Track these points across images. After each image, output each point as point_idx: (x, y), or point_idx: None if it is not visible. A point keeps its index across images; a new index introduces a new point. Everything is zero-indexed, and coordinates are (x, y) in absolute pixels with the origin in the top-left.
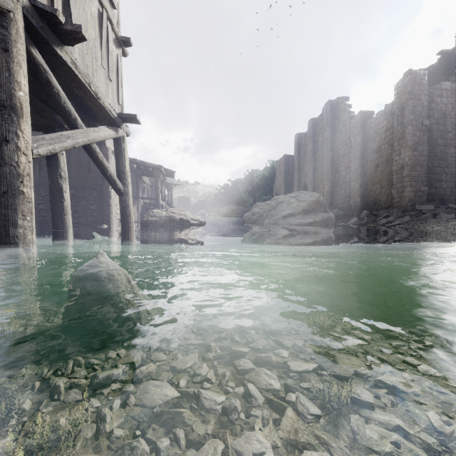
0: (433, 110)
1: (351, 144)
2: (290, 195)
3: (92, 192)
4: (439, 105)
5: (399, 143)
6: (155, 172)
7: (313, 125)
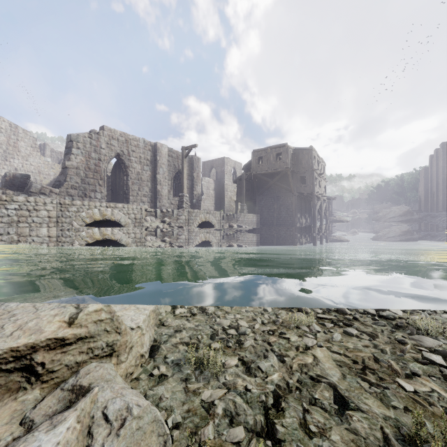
0: None
1: None
2: (397, 207)
3: None
4: None
5: None
6: (327, 201)
7: (436, 153)
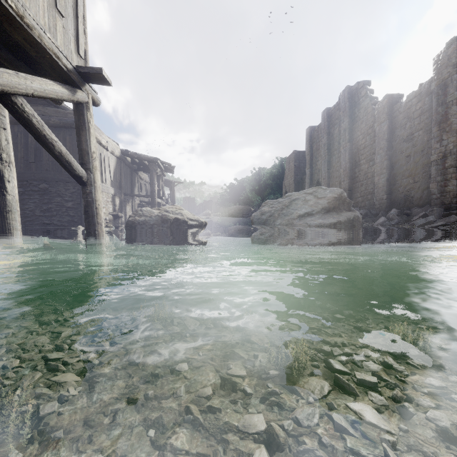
0: None
1: (374, 133)
2: (306, 191)
3: (68, 186)
4: None
5: (440, 127)
6: (151, 166)
7: (327, 115)
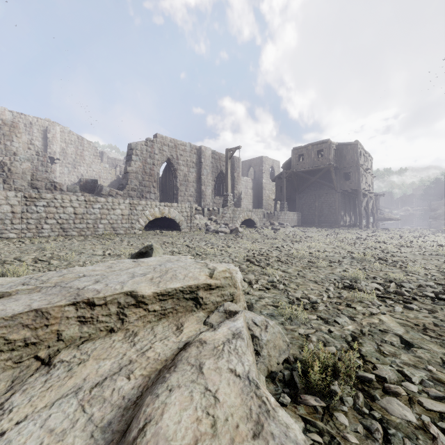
0: None
1: None
2: None
3: None
4: None
5: None
6: (374, 197)
7: None
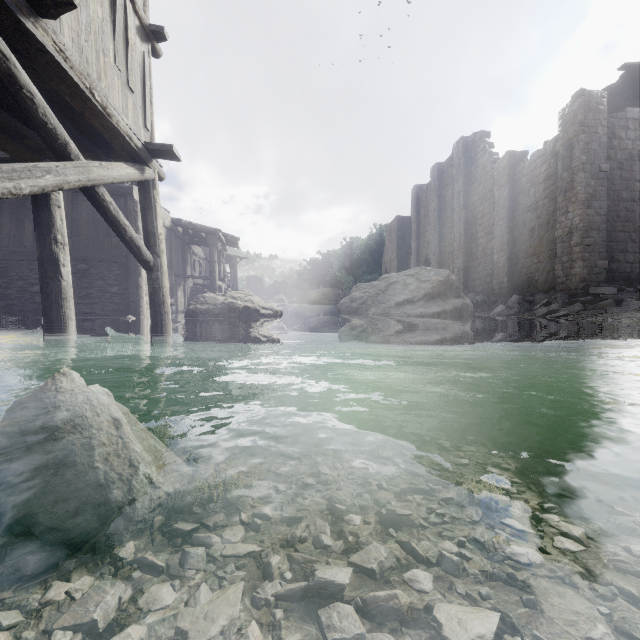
0: (615, 148)
1: (494, 199)
2: (406, 273)
3: (112, 267)
4: (624, 142)
5: (565, 197)
6: (210, 239)
7: (438, 172)
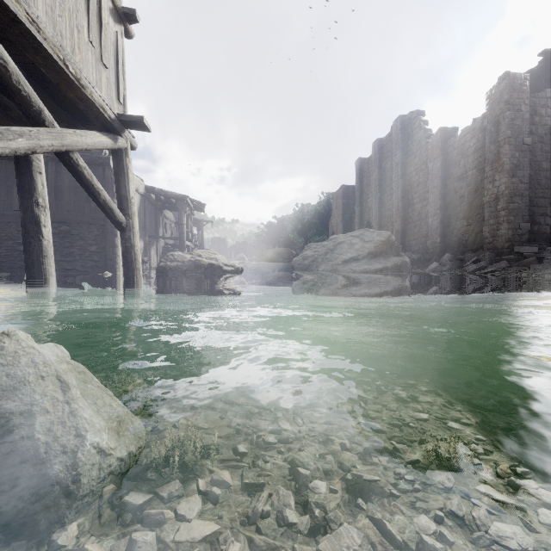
0: (536, 124)
1: (428, 170)
2: (352, 234)
3: (91, 229)
4: (544, 119)
5: (492, 167)
6: (179, 204)
7: (378, 147)
